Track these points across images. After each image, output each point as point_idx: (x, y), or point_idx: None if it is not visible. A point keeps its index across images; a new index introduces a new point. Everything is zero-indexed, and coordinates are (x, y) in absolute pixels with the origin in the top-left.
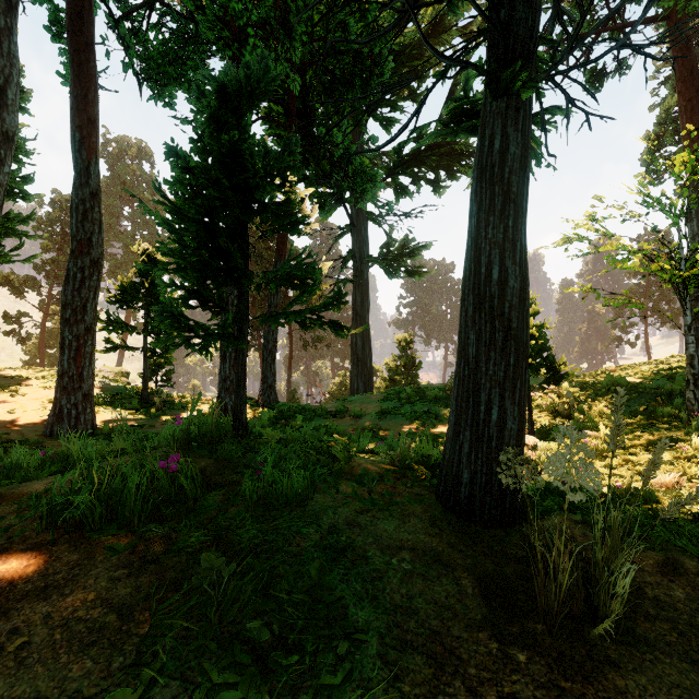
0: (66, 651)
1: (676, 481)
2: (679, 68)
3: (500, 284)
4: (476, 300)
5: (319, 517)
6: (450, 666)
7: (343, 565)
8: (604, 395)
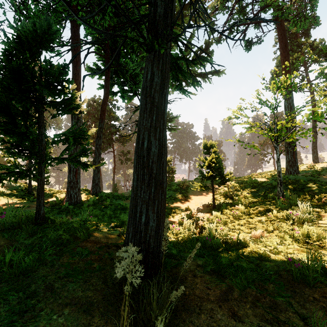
0: None
1: (260, 234)
2: (281, 43)
3: (147, 150)
4: (137, 158)
5: (30, 285)
6: None
7: (15, 325)
8: (248, 188)
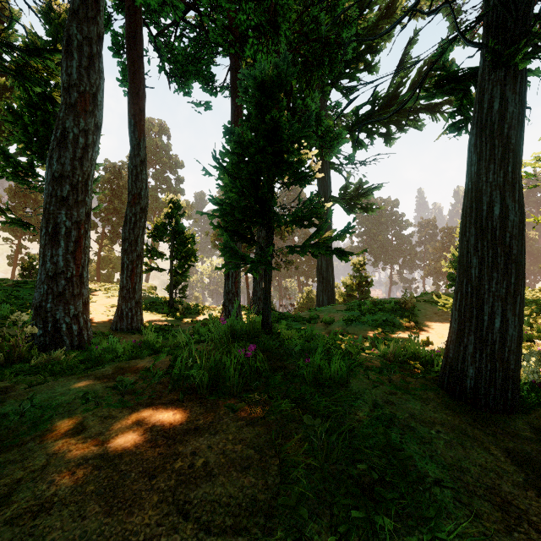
0: (233, 470)
1: None
2: None
3: (501, 218)
4: (478, 232)
5: (361, 395)
6: (513, 513)
7: (396, 431)
8: None
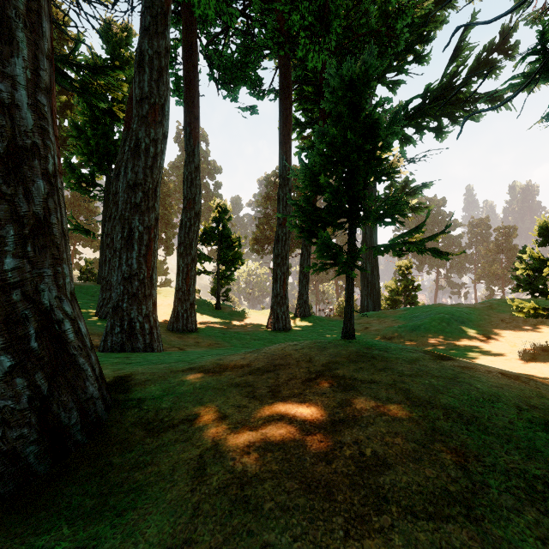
0: (407, 460)
1: None
2: None
3: None
4: None
5: (497, 397)
6: None
7: None
8: None
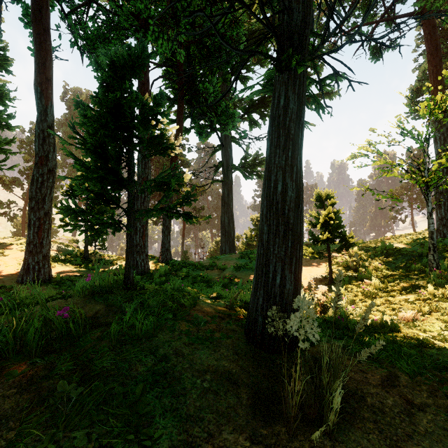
0: None
1: (413, 316)
2: (429, 45)
3: (282, 194)
4: (268, 204)
5: (157, 349)
6: None
7: (162, 385)
8: (379, 256)
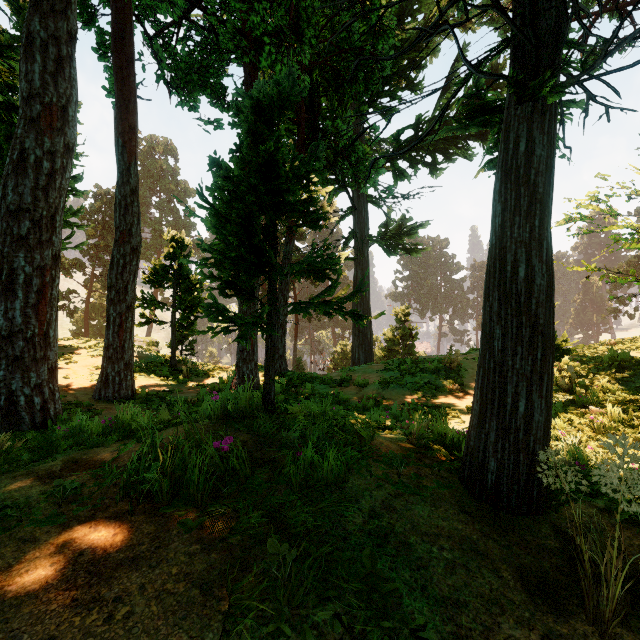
0: (163, 623)
1: None
2: None
3: (527, 282)
4: (502, 297)
5: (358, 500)
6: None
7: (389, 551)
8: (606, 370)
